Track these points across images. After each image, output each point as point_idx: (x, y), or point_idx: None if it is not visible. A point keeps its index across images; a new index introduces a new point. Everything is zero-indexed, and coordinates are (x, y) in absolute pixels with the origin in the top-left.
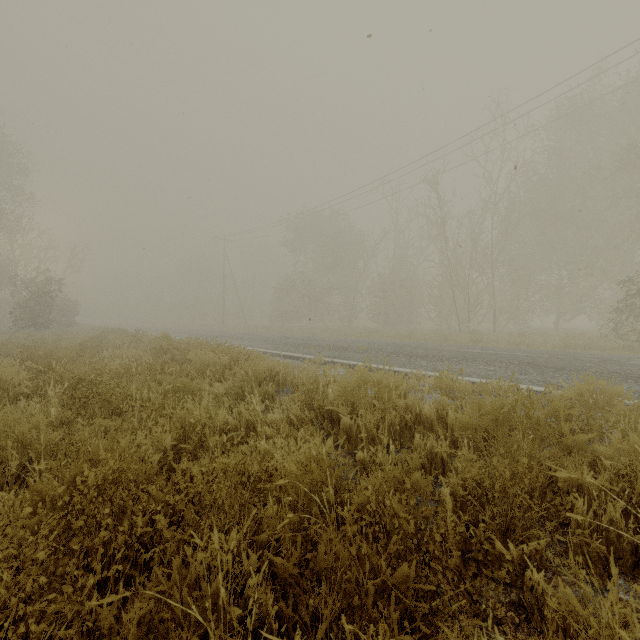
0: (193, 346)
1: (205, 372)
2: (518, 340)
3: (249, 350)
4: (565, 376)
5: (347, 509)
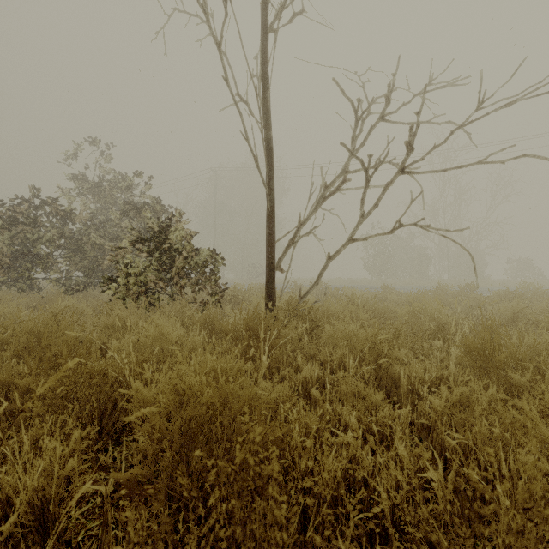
0: None
1: None
2: None
3: None
4: None
5: None
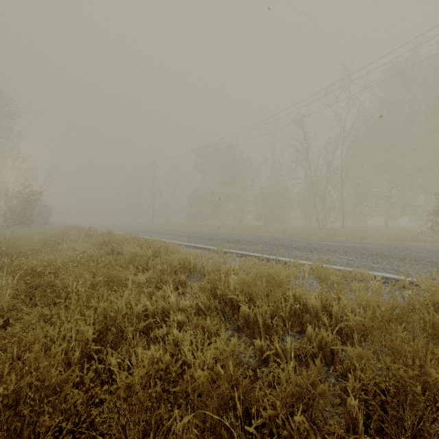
0: (127, 240)
1: (133, 262)
2: (362, 235)
3: (169, 242)
4: (408, 265)
5: (255, 424)
